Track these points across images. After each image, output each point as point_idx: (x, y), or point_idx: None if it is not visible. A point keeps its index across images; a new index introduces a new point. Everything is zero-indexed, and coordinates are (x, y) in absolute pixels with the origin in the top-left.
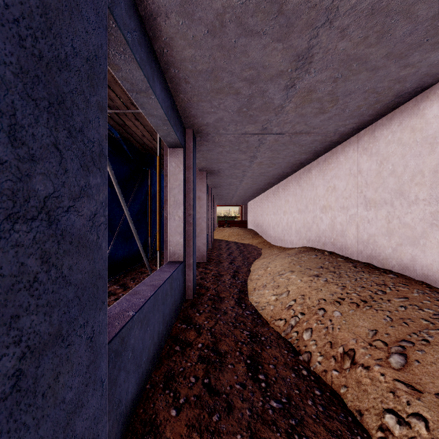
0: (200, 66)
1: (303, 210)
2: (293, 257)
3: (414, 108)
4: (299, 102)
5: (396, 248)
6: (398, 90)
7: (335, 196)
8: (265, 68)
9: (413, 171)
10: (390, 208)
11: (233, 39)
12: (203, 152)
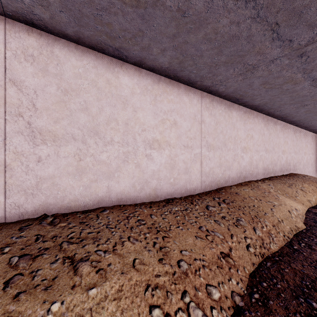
0: None
1: None
2: None
3: (110, 65)
4: None
5: (91, 185)
6: (128, 48)
7: None
8: None
9: (109, 117)
10: (82, 145)
11: None
12: None
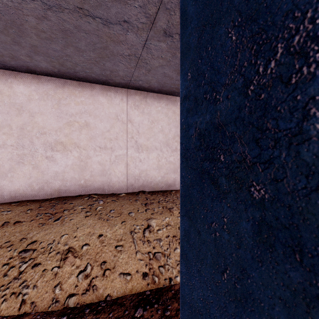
0: None
1: None
2: (79, 214)
3: (175, 102)
4: None
5: (164, 176)
6: None
7: (90, 134)
8: None
9: (175, 134)
10: (160, 152)
11: None
12: None
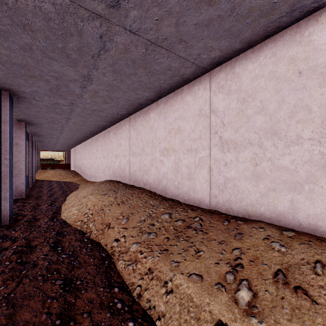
0: (15, 61)
1: (106, 156)
2: (96, 186)
3: (147, 111)
4: (91, 95)
5: (142, 176)
6: (139, 102)
7: (121, 149)
8: (65, 75)
9: (147, 140)
10: (140, 157)
11: (40, 57)
12: (21, 108)
